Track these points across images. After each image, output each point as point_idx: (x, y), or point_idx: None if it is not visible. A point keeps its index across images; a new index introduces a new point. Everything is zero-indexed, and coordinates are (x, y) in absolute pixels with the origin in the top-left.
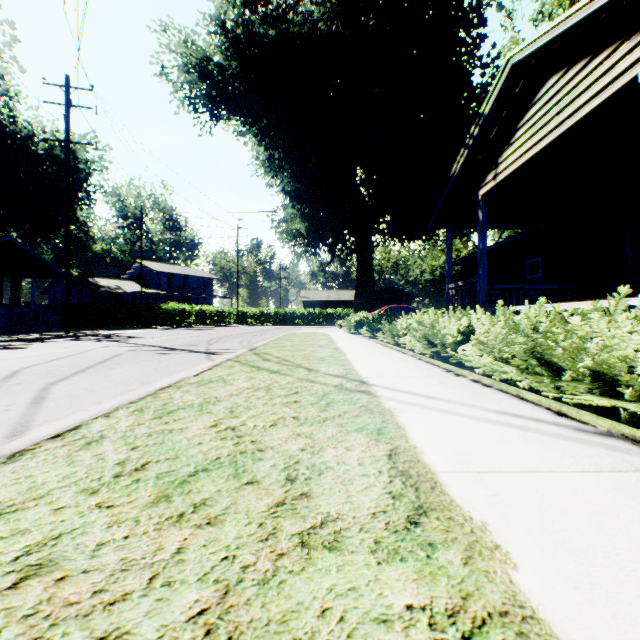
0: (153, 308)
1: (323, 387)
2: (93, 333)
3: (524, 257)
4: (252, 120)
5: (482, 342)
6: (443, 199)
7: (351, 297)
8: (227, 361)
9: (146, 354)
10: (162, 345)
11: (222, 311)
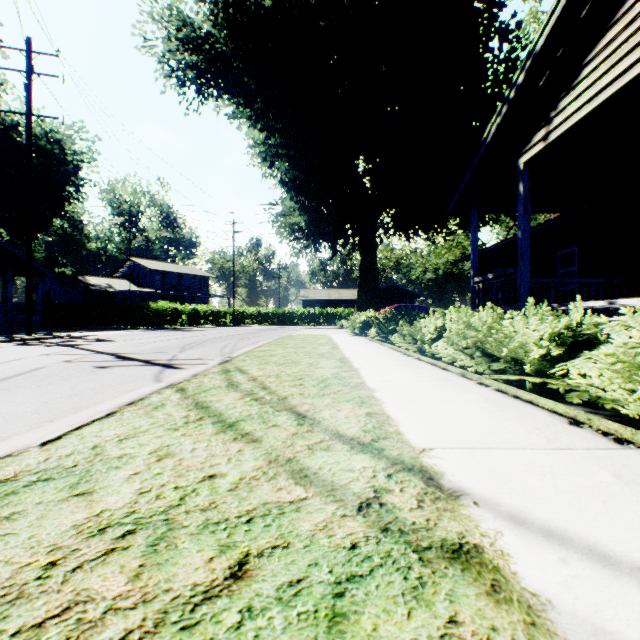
0: (142, 307)
1: (329, 516)
2: (59, 335)
3: (555, 248)
4: (244, 95)
5: (639, 364)
6: (470, 173)
7: (352, 296)
8: (164, 389)
9: (76, 368)
10: (119, 352)
11: (217, 311)
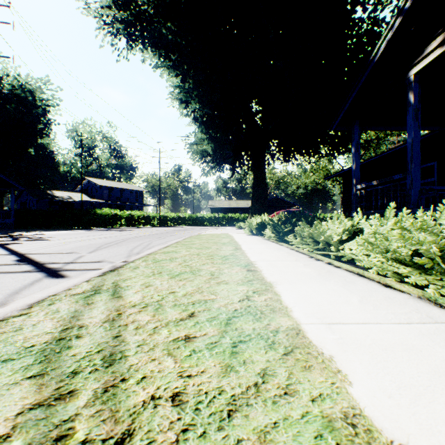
0: (90, 213)
1: None
2: (10, 234)
3: None
4: (163, 44)
5: None
6: (356, 92)
7: (246, 205)
8: None
9: None
10: (31, 252)
11: (147, 215)
